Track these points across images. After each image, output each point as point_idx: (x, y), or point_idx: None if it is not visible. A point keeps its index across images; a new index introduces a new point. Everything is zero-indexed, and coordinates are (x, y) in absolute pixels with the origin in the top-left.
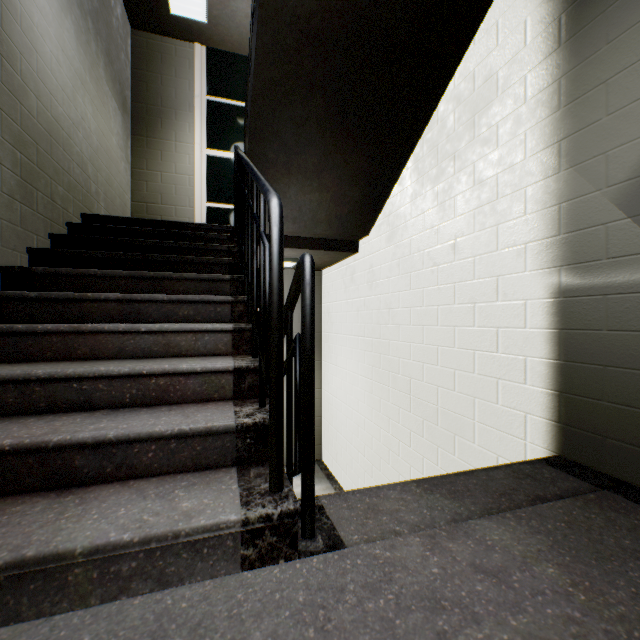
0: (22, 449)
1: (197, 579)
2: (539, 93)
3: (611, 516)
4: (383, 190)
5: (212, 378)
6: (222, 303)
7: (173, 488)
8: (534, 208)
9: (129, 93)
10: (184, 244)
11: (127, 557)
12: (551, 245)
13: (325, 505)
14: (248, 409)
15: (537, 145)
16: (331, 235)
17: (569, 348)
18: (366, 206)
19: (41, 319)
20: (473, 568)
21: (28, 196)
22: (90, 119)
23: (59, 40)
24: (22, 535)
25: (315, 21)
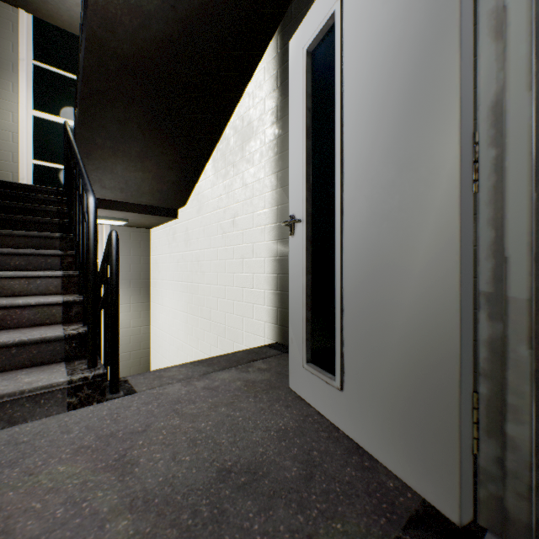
0: None
1: (37, 418)
2: (270, 142)
3: (281, 362)
4: (193, 176)
5: (45, 309)
6: (53, 256)
7: (16, 375)
8: (268, 206)
9: None
10: (12, 204)
11: None
12: (274, 228)
13: (129, 379)
14: (74, 327)
15: (269, 171)
16: (155, 203)
17: (281, 284)
18: (181, 186)
19: None
20: (203, 388)
21: None
22: None
23: None
24: None
25: (132, 60)
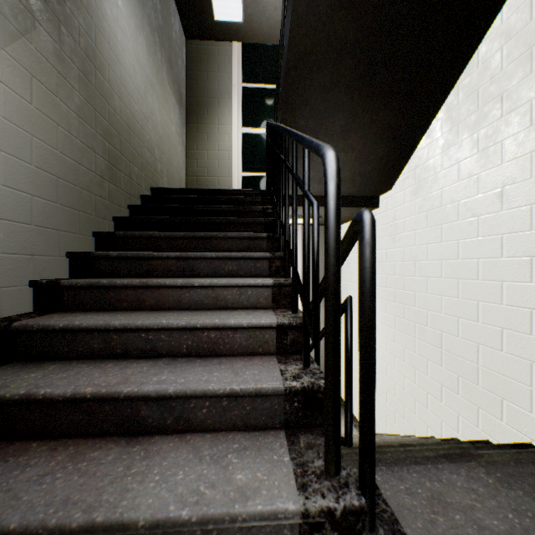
0: (99, 397)
1: None
2: None
3: None
4: (409, 144)
5: (256, 333)
6: (261, 259)
7: (226, 451)
8: None
9: (184, 91)
10: (226, 207)
11: (185, 532)
12: None
13: (378, 483)
14: (293, 368)
15: None
16: (353, 192)
17: None
18: (390, 162)
19: (120, 274)
20: None
21: (113, 176)
22: (156, 113)
23: (135, 53)
24: (95, 491)
25: None
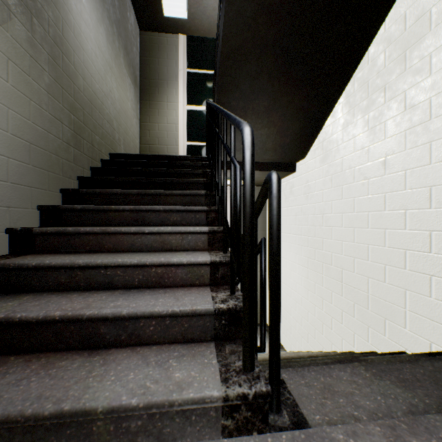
0: (66, 319)
1: (187, 440)
2: None
3: None
4: (318, 122)
5: (194, 269)
6: (199, 211)
7: (168, 357)
8: None
9: (138, 73)
10: (173, 170)
11: (134, 416)
12: None
13: (285, 380)
14: (222, 295)
15: None
16: (275, 159)
17: None
18: (304, 136)
19: (84, 223)
20: None
21: (78, 143)
22: (115, 91)
23: (96, 41)
24: (63, 389)
25: None
